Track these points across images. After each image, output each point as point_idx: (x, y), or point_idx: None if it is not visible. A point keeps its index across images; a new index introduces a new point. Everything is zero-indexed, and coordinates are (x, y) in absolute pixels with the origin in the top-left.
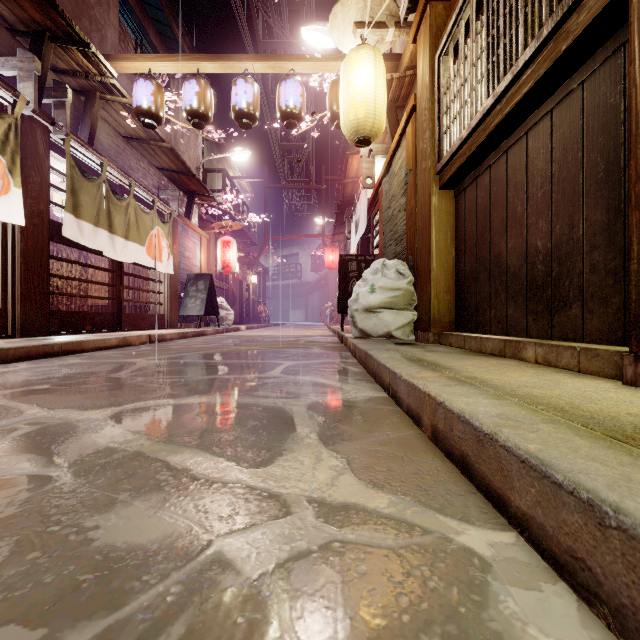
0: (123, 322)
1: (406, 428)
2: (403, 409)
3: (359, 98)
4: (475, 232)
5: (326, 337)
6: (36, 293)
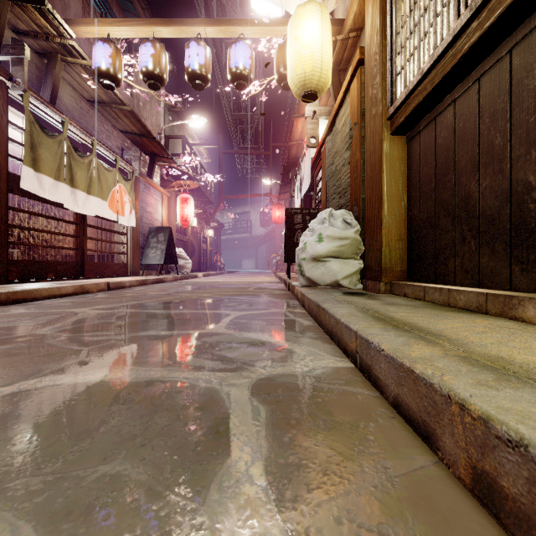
0: (86, 270)
1: (407, 446)
2: (386, 397)
3: (306, 52)
4: (433, 175)
5: (273, 284)
6: None
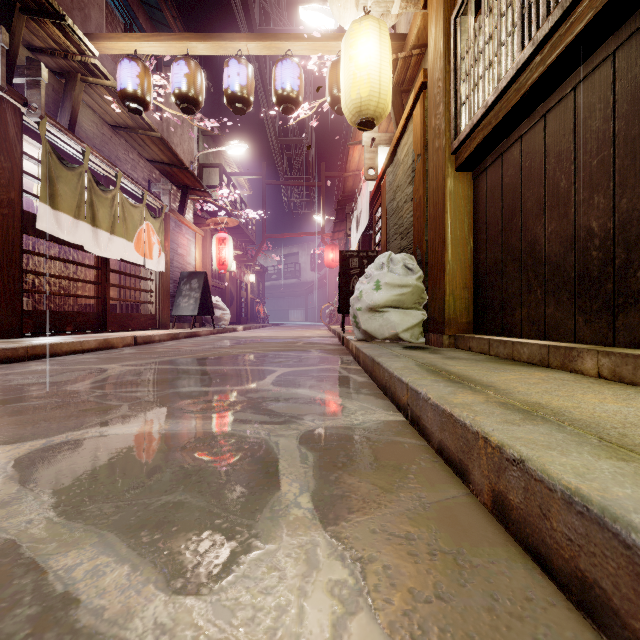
0: (109, 322)
1: (444, 483)
2: (432, 445)
3: (362, 74)
4: (500, 217)
5: (326, 338)
6: (6, 291)
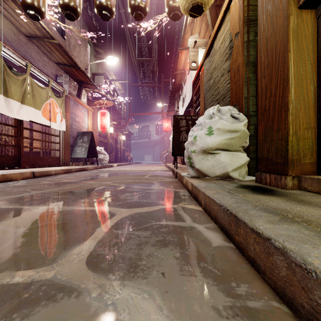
0: (22, 162)
1: None
2: None
3: None
4: None
5: (164, 172)
6: None
